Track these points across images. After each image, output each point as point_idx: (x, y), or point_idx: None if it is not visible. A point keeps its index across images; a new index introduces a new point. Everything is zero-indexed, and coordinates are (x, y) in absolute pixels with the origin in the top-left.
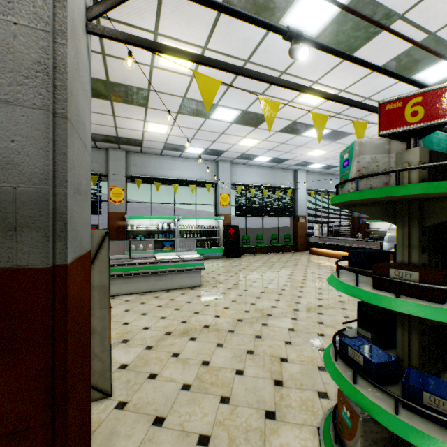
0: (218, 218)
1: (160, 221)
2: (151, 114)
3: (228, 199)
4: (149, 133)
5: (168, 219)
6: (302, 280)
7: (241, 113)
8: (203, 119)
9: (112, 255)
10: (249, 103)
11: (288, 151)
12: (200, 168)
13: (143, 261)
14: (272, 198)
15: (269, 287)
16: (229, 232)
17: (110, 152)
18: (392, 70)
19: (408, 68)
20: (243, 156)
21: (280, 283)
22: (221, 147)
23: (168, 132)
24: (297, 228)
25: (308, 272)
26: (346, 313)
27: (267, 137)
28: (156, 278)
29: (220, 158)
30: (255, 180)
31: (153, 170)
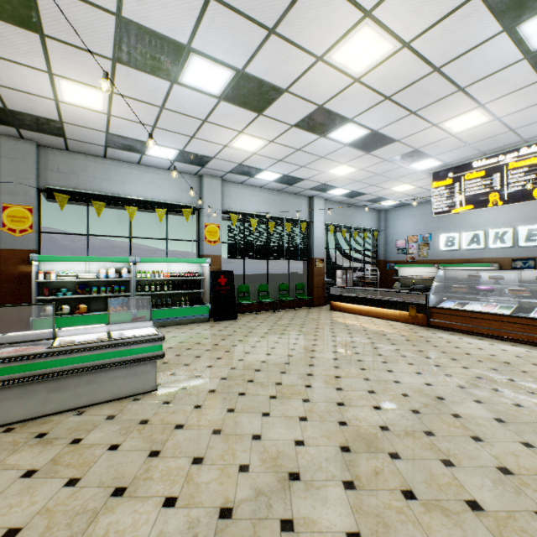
0: (201, 260)
1: (104, 266)
2: (58, 57)
3: (217, 233)
4: (70, 106)
5: (119, 262)
6: (334, 360)
7: (234, 77)
8: (167, 82)
9: (6, 325)
10: (249, 53)
11: (304, 164)
12: (174, 184)
13: (14, 354)
14: (280, 233)
15: (283, 382)
16: (219, 281)
17: (3, 142)
18: (496, 5)
19: (521, 2)
20: (240, 170)
21: (301, 370)
22: (205, 150)
23: (106, 108)
24: (314, 275)
25: (338, 343)
26: (439, 447)
27: (277, 135)
28: (52, 386)
29: (205, 170)
30: (257, 207)
31: (91, 180)
